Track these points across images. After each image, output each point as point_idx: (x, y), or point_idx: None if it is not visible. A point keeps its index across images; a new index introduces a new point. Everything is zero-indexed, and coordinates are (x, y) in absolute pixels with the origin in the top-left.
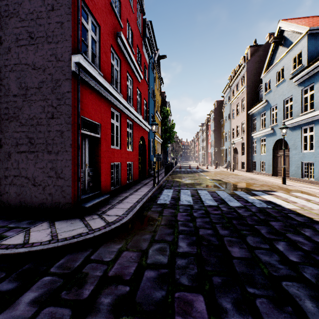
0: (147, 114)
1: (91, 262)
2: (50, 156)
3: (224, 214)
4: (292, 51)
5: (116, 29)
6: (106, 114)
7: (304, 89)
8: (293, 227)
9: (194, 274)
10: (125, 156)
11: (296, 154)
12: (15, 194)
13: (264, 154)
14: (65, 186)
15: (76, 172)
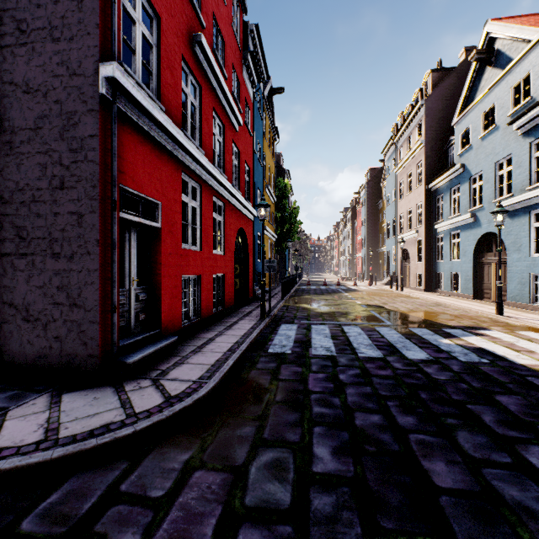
0: (251, 190)
1: (118, 502)
2: (57, 264)
3: (399, 377)
4: (511, 74)
5: (192, 28)
6: (173, 184)
7: (534, 143)
8: None
9: None
10: (209, 263)
11: (519, 260)
12: None
13: (458, 261)
14: (85, 322)
15: (109, 294)
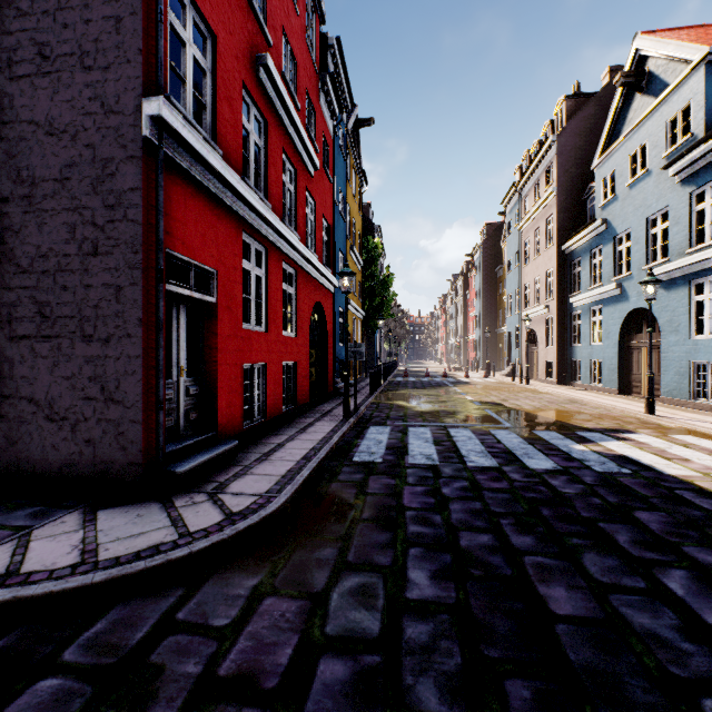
0: (331, 253)
1: (176, 632)
2: (90, 349)
3: (516, 491)
4: (667, 103)
5: (256, 47)
6: (232, 248)
7: (696, 193)
8: (695, 526)
9: (455, 671)
10: (278, 348)
11: (677, 344)
12: (4, 441)
13: (599, 345)
14: (125, 421)
15: (154, 387)
